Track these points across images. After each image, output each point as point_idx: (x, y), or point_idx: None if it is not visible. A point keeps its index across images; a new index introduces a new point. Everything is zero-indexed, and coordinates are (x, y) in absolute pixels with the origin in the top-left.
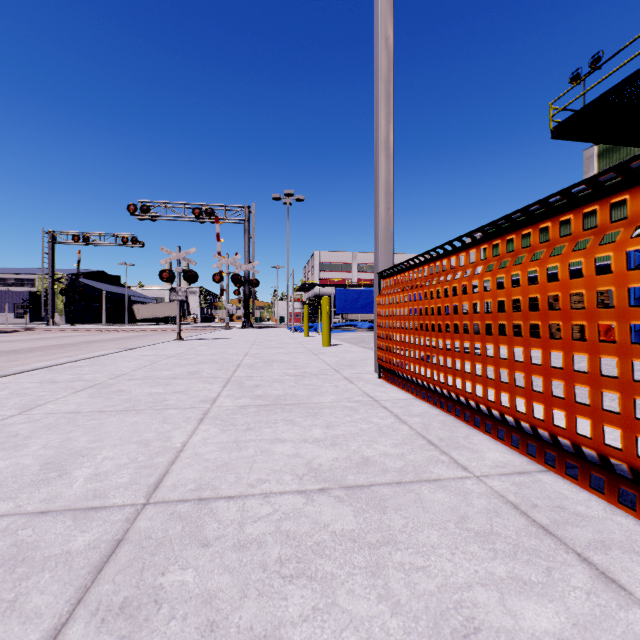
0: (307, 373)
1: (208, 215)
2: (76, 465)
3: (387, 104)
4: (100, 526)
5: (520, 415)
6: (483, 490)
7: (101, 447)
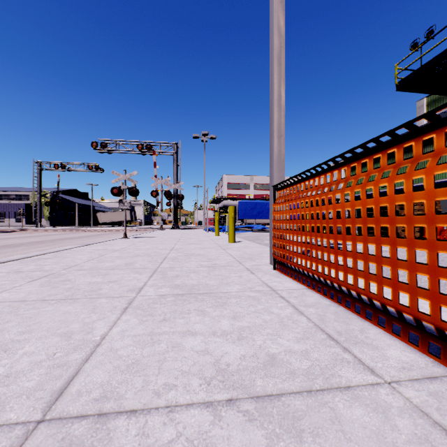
0: (217, 265)
1: (148, 149)
2: None
3: (280, 54)
4: None
5: (423, 316)
6: (401, 404)
7: (26, 340)
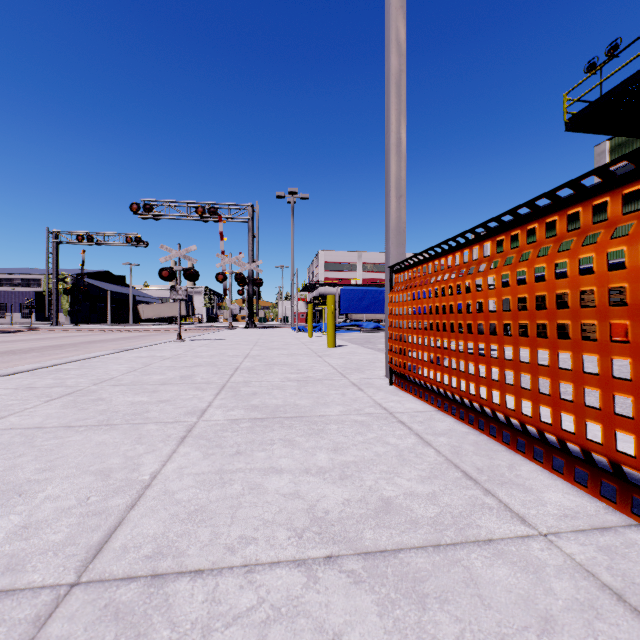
0: (311, 378)
1: (211, 214)
2: (5, 509)
3: (399, 80)
4: None
5: (593, 445)
6: (560, 561)
7: (48, 480)
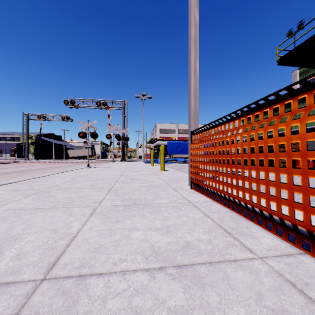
0: (152, 185)
1: (104, 105)
2: (9, 247)
3: (195, 41)
4: (6, 300)
5: (284, 216)
6: (267, 269)
7: (28, 233)
